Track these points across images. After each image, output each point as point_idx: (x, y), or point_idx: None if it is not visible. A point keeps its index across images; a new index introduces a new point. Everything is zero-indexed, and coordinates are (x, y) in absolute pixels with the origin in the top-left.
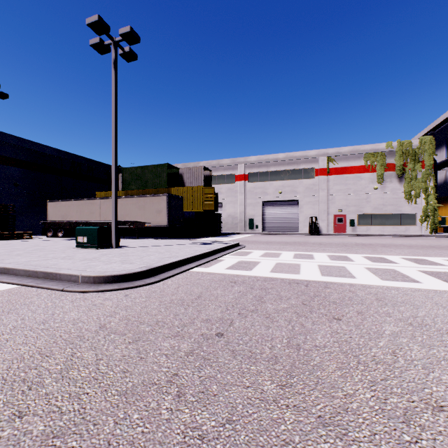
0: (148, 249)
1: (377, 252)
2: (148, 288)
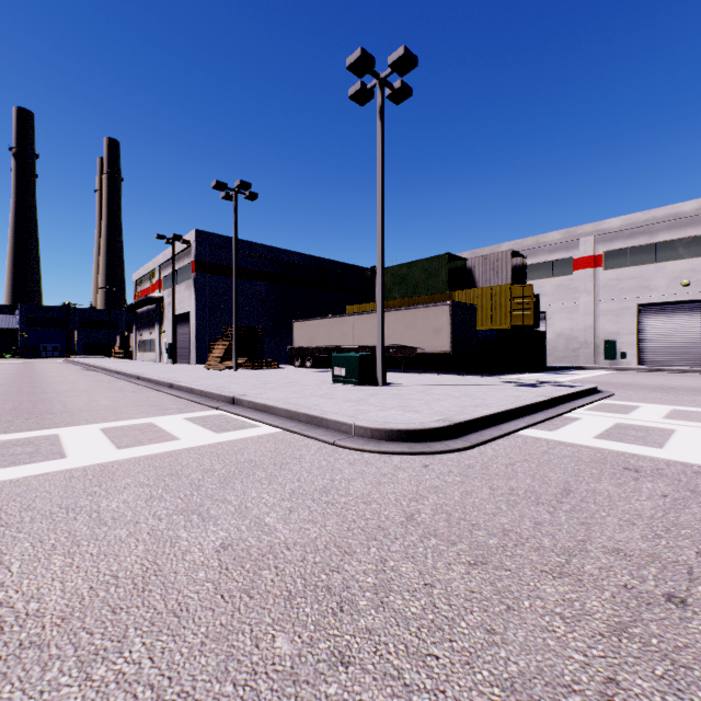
0: (430, 390)
1: None
2: (455, 458)
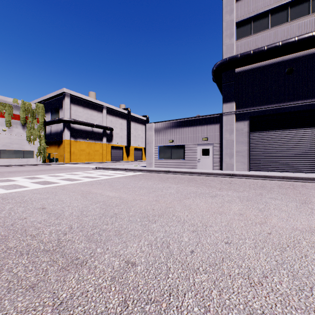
0: None
1: (5, 176)
2: None
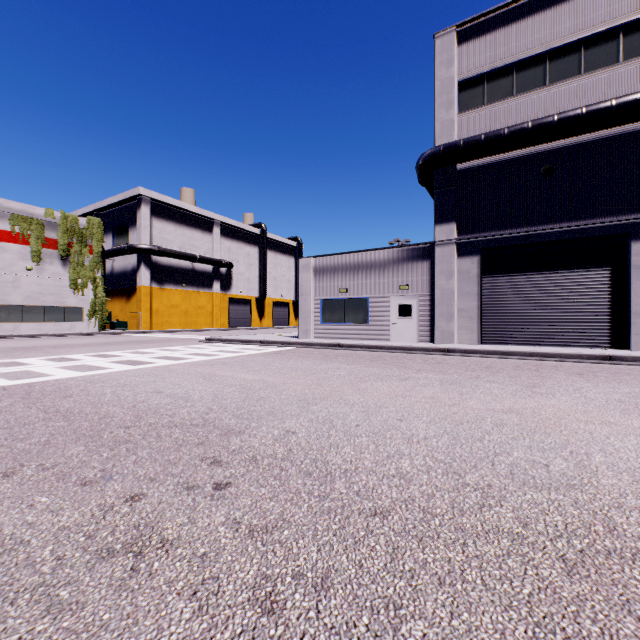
0: None
1: (54, 353)
2: None
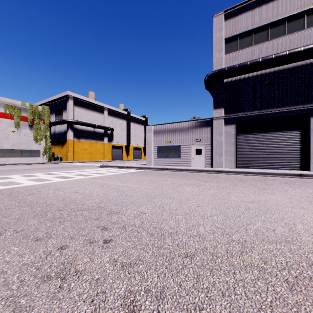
0: None
1: (25, 173)
2: None
